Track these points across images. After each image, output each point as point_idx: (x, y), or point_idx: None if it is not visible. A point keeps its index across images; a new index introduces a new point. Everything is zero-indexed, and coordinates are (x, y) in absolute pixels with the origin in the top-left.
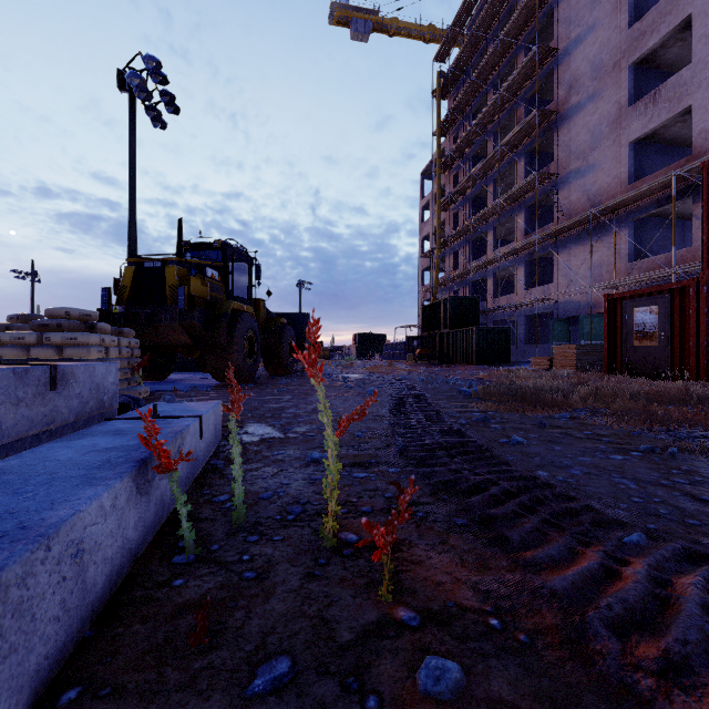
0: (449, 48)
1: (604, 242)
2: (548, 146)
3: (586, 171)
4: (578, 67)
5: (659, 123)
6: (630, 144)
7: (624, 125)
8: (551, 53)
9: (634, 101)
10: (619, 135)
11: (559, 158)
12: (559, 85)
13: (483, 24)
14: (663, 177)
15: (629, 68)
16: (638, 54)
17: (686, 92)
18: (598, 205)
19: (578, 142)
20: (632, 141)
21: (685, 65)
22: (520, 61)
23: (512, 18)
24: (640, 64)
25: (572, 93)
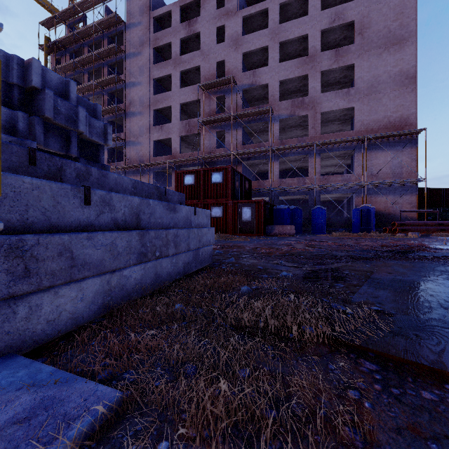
0: (55, 27)
1: (145, 177)
2: (119, 122)
3: (138, 144)
4: (134, 96)
5: (163, 138)
6: (154, 141)
7: (152, 132)
8: (122, 81)
9: (155, 124)
10: (150, 136)
11: (126, 133)
12: (126, 98)
13: (82, 34)
14: (164, 161)
15: (154, 111)
16: (157, 108)
17: (171, 132)
18: (142, 161)
19: (134, 129)
20: (154, 140)
21: (170, 118)
22: (105, 71)
23: (102, 49)
24: (157, 110)
25: (131, 106)
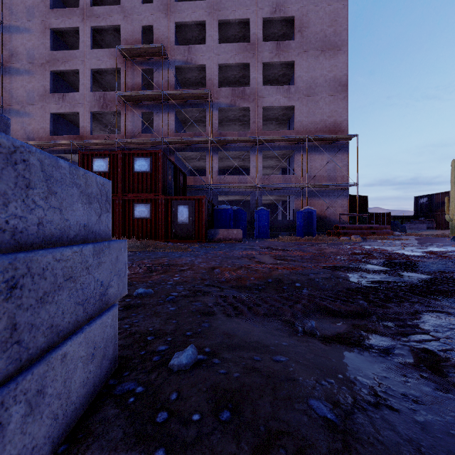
0: None
1: None
2: None
3: (24, 114)
4: (19, 46)
5: (66, 112)
6: (51, 114)
7: (48, 101)
8: None
9: (53, 91)
10: (45, 105)
11: (4, 96)
12: (4, 47)
13: None
14: (67, 141)
15: (51, 72)
16: (55, 69)
17: (77, 104)
18: (32, 139)
19: (19, 94)
20: (52, 112)
21: (78, 88)
22: None
23: None
24: (57, 73)
25: (14, 59)
